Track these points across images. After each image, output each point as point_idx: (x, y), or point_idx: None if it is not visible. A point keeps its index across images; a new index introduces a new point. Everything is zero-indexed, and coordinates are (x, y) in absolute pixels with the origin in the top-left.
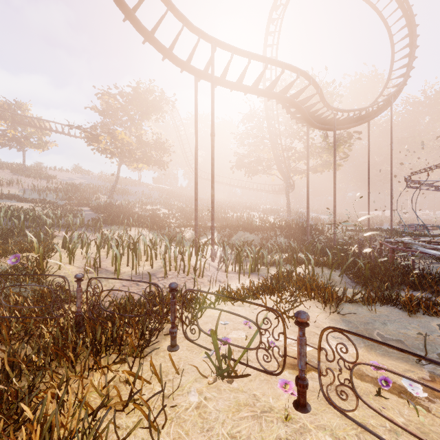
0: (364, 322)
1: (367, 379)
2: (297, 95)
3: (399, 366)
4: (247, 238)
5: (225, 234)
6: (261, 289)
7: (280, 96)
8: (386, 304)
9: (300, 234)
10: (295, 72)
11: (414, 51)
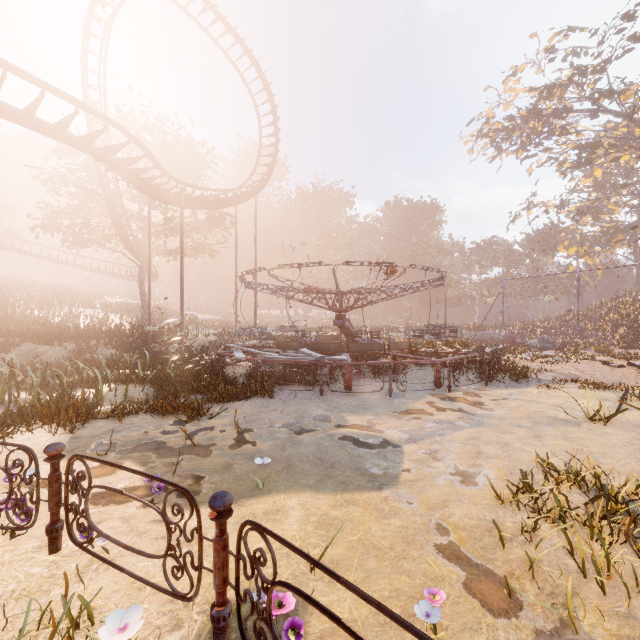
0: (97, 435)
1: (24, 485)
2: (112, 150)
3: (80, 464)
4: (41, 352)
5: None
6: None
7: (79, 144)
8: (148, 413)
9: (142, 342)
10: (103, 120)
11: (276, 143)
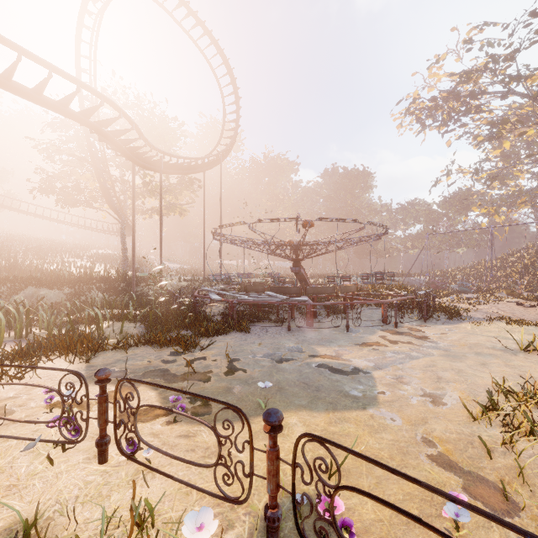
0: (108, 363)
1: (58, 406)
2: (106, 123)
3: None
4: (43, 295)
5: (3, 292)
6: (9, 357)
7: (79, 118)
8: (146, 345)
9: (126, 286)
10: (99, 97)
11: (238, 119)
